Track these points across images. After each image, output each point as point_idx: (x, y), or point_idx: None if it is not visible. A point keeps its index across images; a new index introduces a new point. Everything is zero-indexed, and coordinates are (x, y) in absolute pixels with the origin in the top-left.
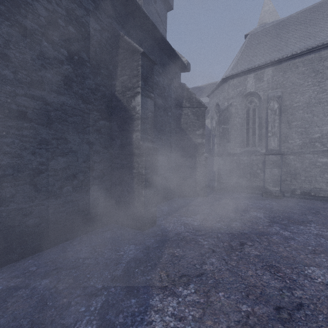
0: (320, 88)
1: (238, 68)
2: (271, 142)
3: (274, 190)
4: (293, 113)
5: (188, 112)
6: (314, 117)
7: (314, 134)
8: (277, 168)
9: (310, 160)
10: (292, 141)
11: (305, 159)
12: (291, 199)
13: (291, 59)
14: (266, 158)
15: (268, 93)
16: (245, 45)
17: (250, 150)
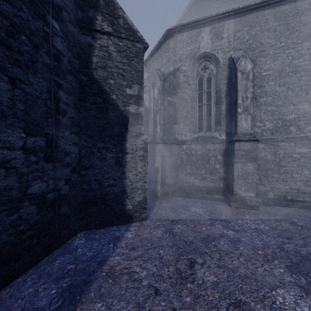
0: (296, 52)
1: (187, 20)
2: (243, 121)
3: (249, 197)
4: (262, 85)
5: (108, 45)
6: (289, 91)
7: (288, 114)
8: (252, 163)
9: (285, 150)
10: (260, 124)
11: (279, 148)
12: (268, 208)
13: (259, 9)
14: (236, 146)
15: (229, 55)
16: (192, 1)
17: (205, 136)
